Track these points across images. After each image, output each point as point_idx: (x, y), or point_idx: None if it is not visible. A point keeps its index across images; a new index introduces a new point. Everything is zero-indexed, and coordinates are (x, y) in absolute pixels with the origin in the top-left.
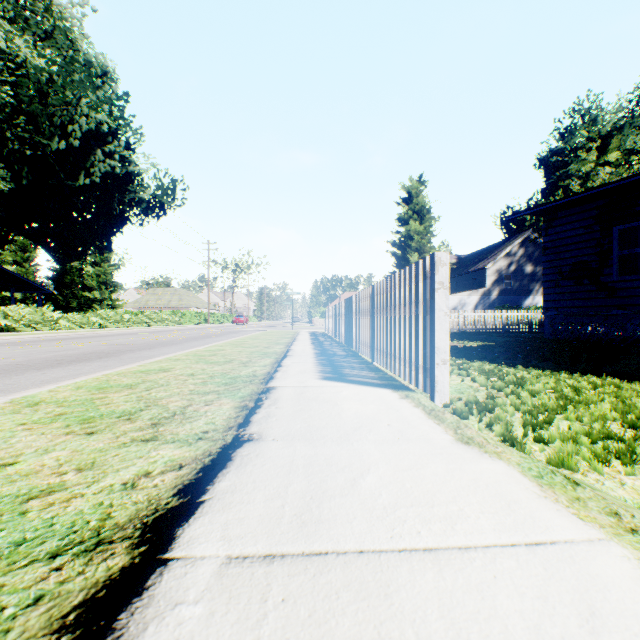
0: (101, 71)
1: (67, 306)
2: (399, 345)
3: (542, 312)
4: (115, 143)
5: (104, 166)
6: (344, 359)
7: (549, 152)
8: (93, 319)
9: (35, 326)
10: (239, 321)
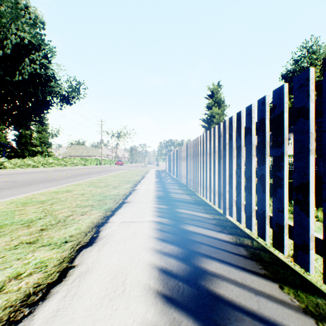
0: (24, 5)
1: (23, 155)
2: None
3: (316, 157)
4: (36, 54)
5: (30, 68)
6: (191, 212)
7: (287, 71)
8: (28, 162)
9: None
10: (118, 163)
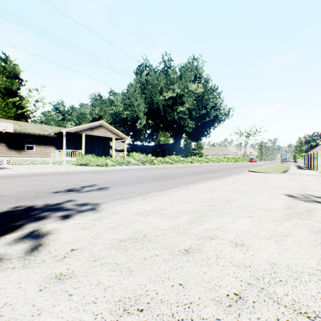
0: (216, 88)
1: (187, 155)
2: (315, 164)
3: None
4: (217, 106)
5: (213, 114)
6: (304, 168)
7: None
8: (205, 160)
9: (196, 162)
10: (251, 161)
